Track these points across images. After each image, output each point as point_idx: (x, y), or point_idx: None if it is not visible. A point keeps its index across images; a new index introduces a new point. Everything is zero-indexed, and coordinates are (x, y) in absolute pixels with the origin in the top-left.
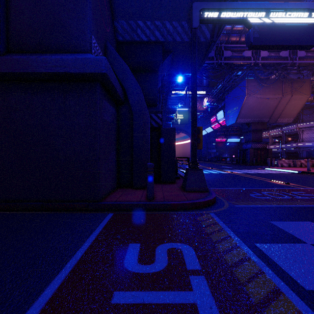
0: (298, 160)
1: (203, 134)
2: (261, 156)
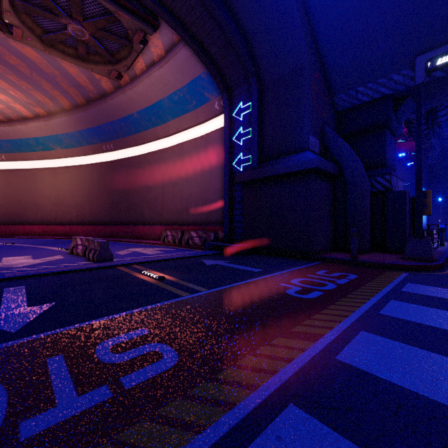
0: None
1: None
2: None
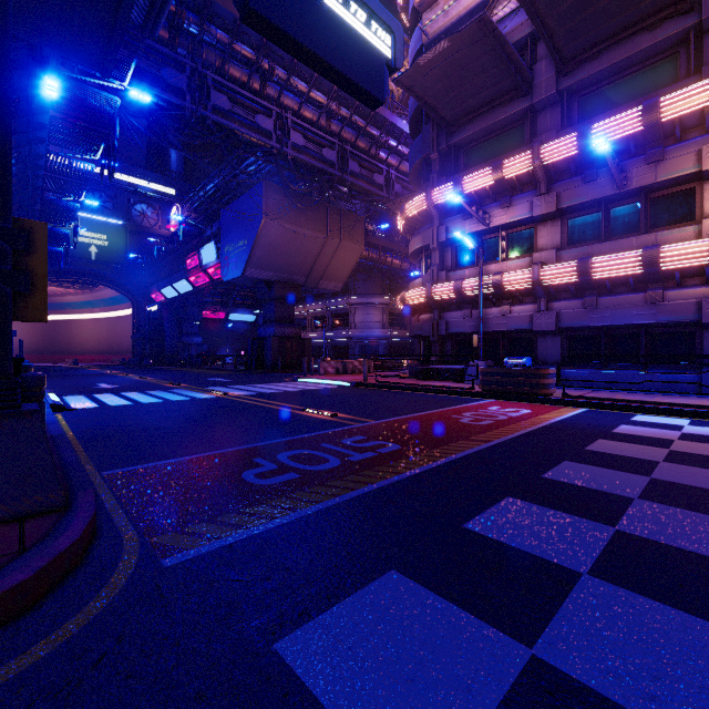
0: (349, 361)
1: (170, 296)
2: (292, 354)
